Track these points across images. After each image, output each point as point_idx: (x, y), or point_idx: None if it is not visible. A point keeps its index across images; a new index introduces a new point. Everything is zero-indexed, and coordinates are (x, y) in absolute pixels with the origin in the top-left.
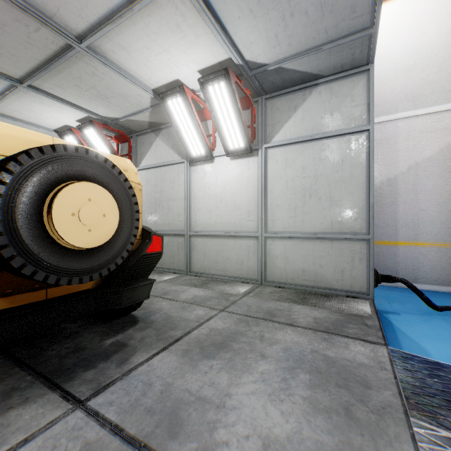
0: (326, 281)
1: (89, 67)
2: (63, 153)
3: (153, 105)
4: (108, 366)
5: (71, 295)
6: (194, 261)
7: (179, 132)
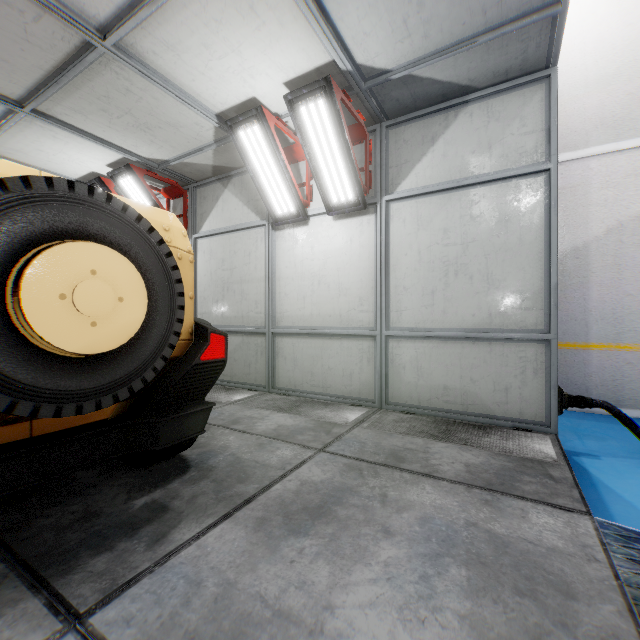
0: (481, 404)
1: (121, 79)
2: (46, 191)
3: (218, 139)
4: (132, 547)
5: (75, 430)
6: (279, 371)
7: (256, 180)
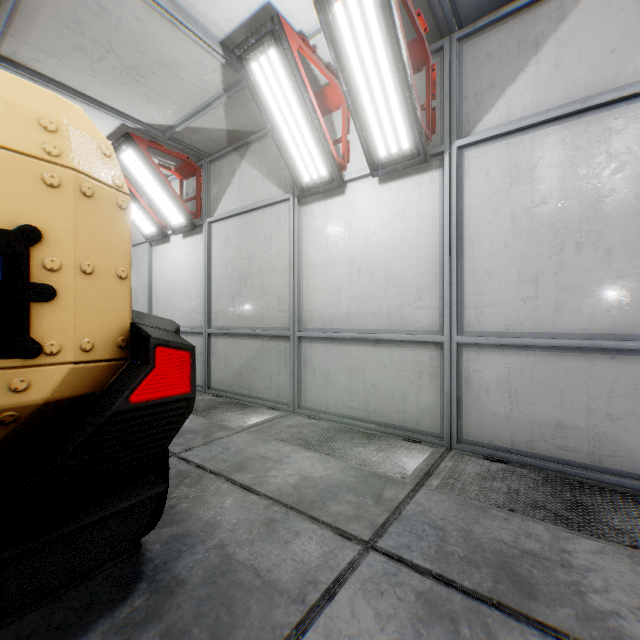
0: (627, 457)
1: None
2: None
3: (228, 87)
4: None
5: None
6: (307, 387)
7: (276, 134)
